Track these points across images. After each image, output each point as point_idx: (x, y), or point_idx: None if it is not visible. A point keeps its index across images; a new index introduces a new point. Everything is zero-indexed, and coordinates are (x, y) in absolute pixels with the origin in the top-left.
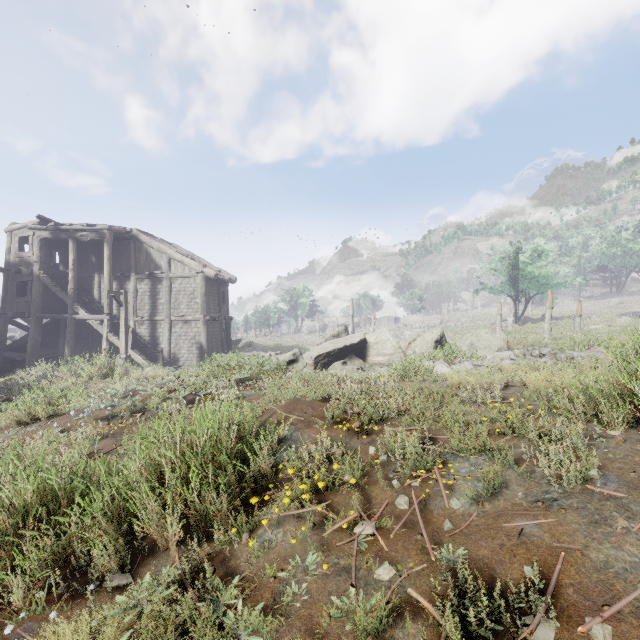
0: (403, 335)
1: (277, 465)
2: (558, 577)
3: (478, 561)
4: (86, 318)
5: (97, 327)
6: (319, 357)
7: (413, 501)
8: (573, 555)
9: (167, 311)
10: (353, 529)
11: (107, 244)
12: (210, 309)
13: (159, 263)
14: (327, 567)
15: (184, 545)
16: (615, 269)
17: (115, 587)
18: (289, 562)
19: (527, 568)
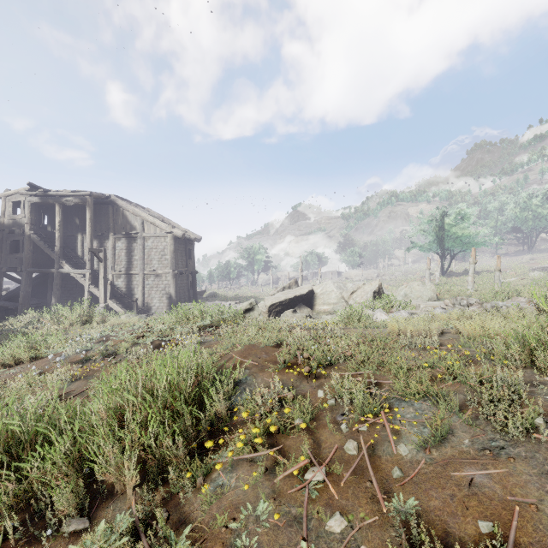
0: (345, 287)
1: (232, 408)
2: (515, 534)
3: (430, 513)
4: (70, 272)
5: (80, 280)
6: (272, 306)
7: (361, 446)
8: (528, 510)
9: (141, 266)
10: (304, 474)
11: (89, 208)
12: (178, 264)
13: (134, 224)
14: (278, 517)
15: (142, 488)
16: (527, 230)
17: (72, 532)
18: (241, 510)
19: (482, 523)
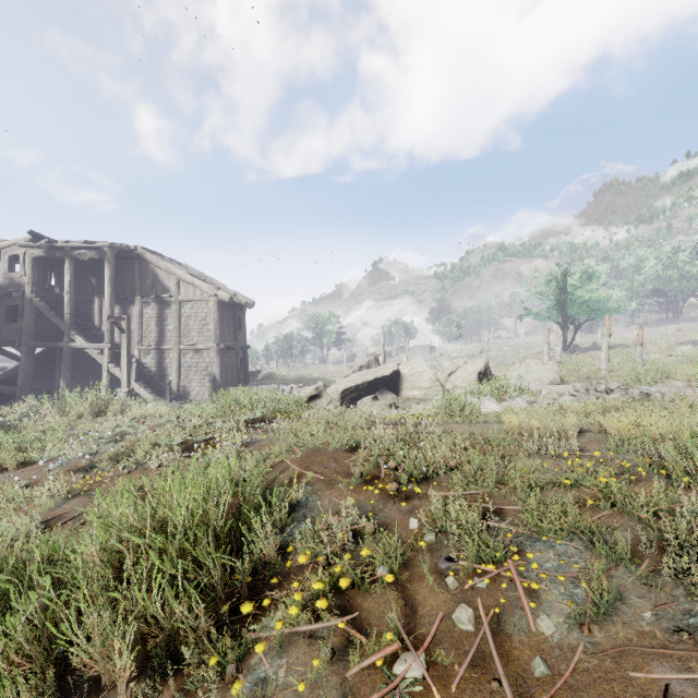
0: (441, 366)
1: (286, 545)
2: None
3: None
4: (84, 347)
5: (97, 357)
6: (346, 391)
7: (479, 614)
8: None
9: (176, 339)
10: (392, 664)
11: (108, 263)
12: (224, 337)
13: (167, 285)
14: None
15: (144, 677)
16: (672, 293)
17: None
18: None
19: None
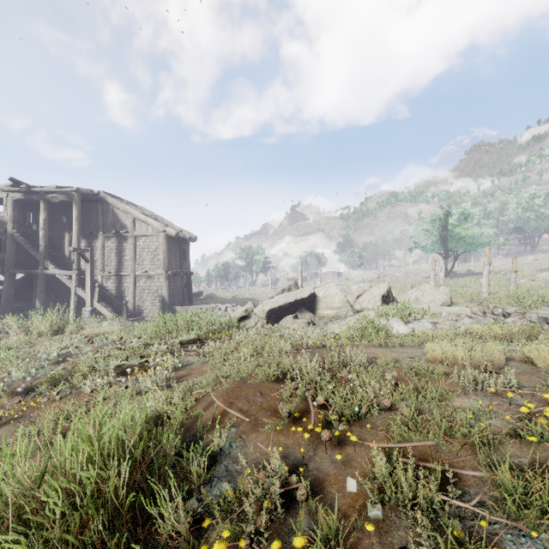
0: (350, 289)
1: (203, 514)
2: None
3: None
4: (56, 273)
5: (66, 282)
6: (271, 311)
7: None
8: None
9: (132, 267)
10: None
11: (75, 205)
12: (172, 265)
13: (125, 223)
14: None
15: None
16: (530, 230)
17: None
18: None
19: None
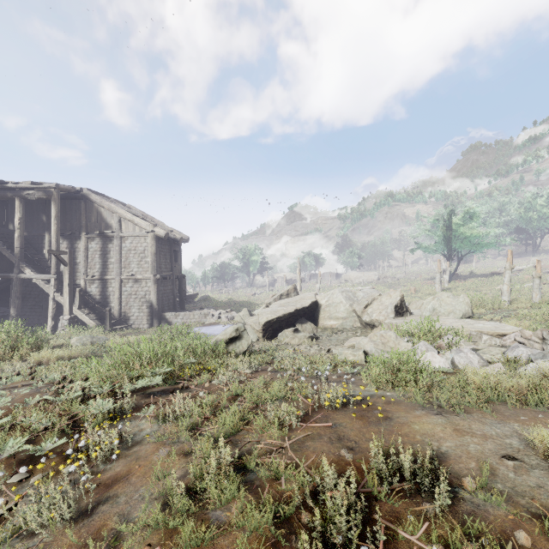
0: (355, 297)
1: None
2: None
3: None
4: (32, 277)
5: (44, 287)
6: (268, 323)
7: None
8: None
9: (117, 270)
10: None
11: (54, 203)
12: (161, 268)
13: (110, 222)
14: None
15: None
16: (532, 231)
17: None
18: None
19: None
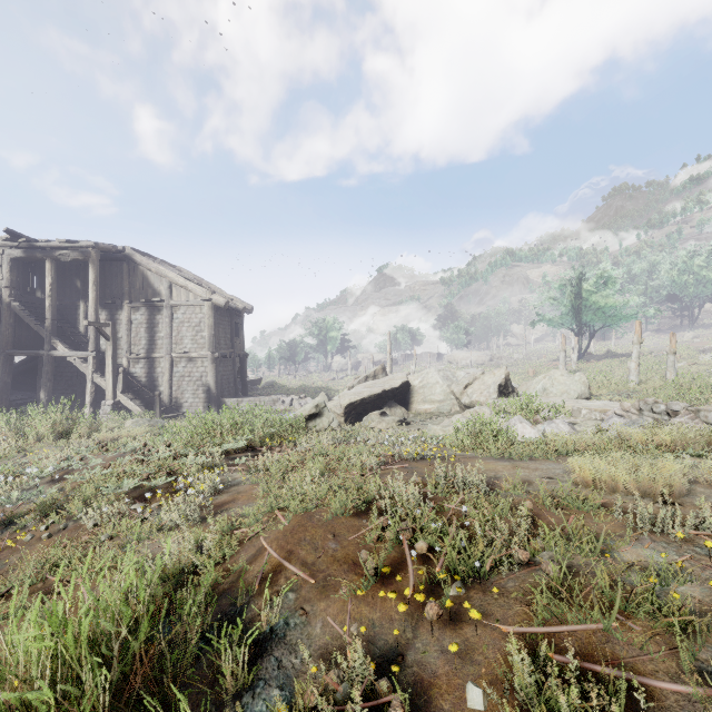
0: (455, 377)
1: None
2: None
3: None
4: (67, 355)
5: (80, 366)
6: (351, 406)
7: None
8: None
9: (167, 347)
10: None
11: (92, 265)
12: (220, 344)
13: (158, 289)
14: None
15: None
16: (688, 299)
17: None
18: None
19: None
